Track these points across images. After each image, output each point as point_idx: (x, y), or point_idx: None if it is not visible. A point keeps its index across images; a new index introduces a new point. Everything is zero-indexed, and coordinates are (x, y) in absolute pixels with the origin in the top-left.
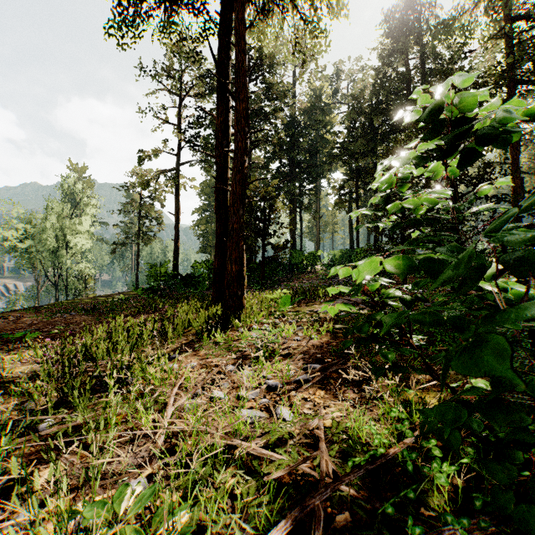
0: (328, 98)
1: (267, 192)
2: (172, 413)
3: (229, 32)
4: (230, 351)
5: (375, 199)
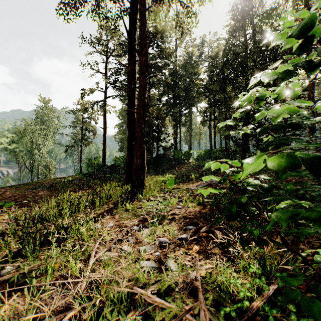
0: (197, 58)
1: (159, 115)
2: (94, 262)
3: (136, 13)
4: (135, 215)
5: (237, 113)
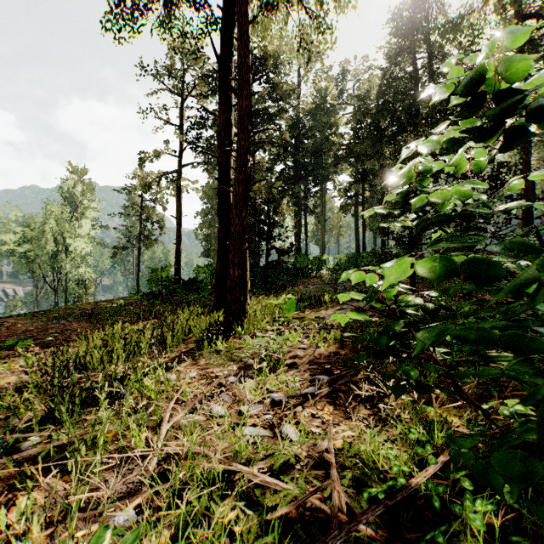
0: (334, 99)
1: (271, 195)
2: (168, 430)
3: (232, 27)
4: (232, 360)
5: (391, 196)
